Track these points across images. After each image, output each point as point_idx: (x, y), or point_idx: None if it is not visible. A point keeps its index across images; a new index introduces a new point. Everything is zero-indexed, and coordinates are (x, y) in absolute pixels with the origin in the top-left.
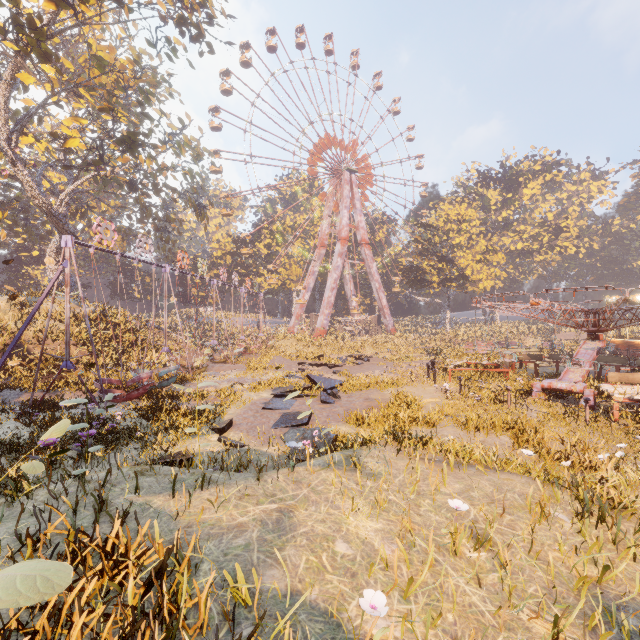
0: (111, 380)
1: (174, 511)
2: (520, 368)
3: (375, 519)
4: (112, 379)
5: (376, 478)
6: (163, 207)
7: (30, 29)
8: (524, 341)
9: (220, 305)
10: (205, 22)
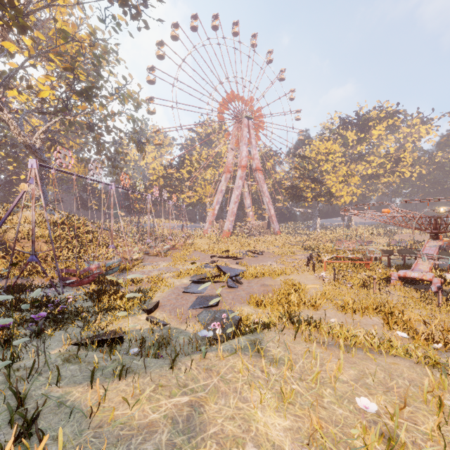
0: (69, 270)
1: (87, 408)
2: (375, 260)
3: (282, 414)
4: (69, 269)
5: (279, 364)
6: (113, 143)
7: (10, 7)
8: (373, 240)
9: (153, 213)
10: (141, 4)
